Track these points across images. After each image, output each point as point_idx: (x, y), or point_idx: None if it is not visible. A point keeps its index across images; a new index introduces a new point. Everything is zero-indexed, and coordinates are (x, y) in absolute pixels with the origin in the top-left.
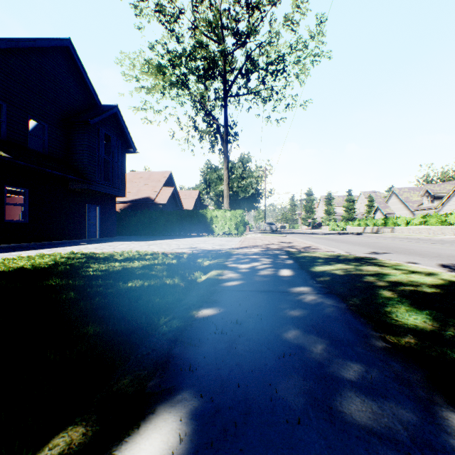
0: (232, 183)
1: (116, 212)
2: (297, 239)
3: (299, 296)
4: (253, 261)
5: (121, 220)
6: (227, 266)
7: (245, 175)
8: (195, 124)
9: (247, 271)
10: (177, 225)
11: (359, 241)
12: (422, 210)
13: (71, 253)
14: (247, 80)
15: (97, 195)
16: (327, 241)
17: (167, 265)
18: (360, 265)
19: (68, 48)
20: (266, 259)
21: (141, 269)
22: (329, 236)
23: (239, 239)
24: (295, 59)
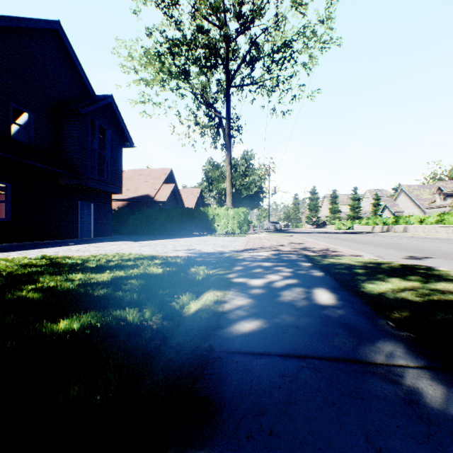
0: (235, 180)
1: (114, 211)
2: (307, 239)
3: (399, 380)
4: (267, 273)
5: (118, 219)
6: (232, 281)
7: (248, 173)
8: (196, 118)
9: (262, 294)
10: (177, 223)
11: (377, 241)
12: (434, 208)
13: (40, 257)
14: (251, 69)
15: (90, 192)
16: (341, 241)
17: (146, 279)
18: (426, 281)
19: (58, 32)
20: (284, 269)
21: (108, 285)
22: (339, 235)
23: (243, 239)
24: (304, 43)
